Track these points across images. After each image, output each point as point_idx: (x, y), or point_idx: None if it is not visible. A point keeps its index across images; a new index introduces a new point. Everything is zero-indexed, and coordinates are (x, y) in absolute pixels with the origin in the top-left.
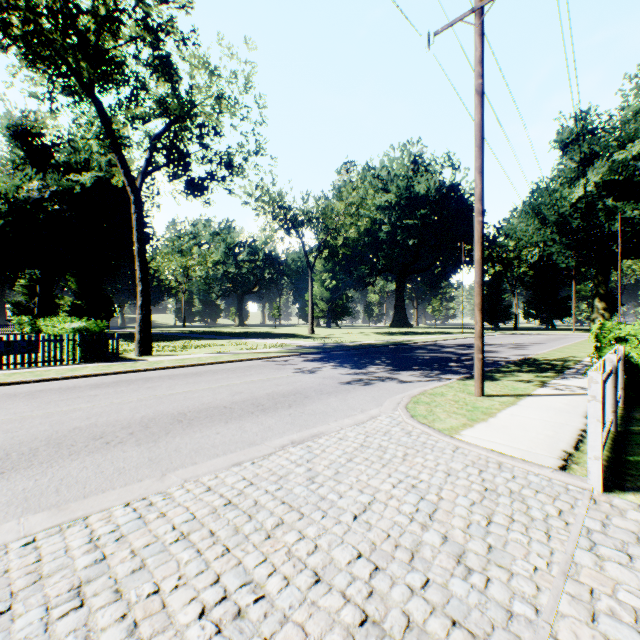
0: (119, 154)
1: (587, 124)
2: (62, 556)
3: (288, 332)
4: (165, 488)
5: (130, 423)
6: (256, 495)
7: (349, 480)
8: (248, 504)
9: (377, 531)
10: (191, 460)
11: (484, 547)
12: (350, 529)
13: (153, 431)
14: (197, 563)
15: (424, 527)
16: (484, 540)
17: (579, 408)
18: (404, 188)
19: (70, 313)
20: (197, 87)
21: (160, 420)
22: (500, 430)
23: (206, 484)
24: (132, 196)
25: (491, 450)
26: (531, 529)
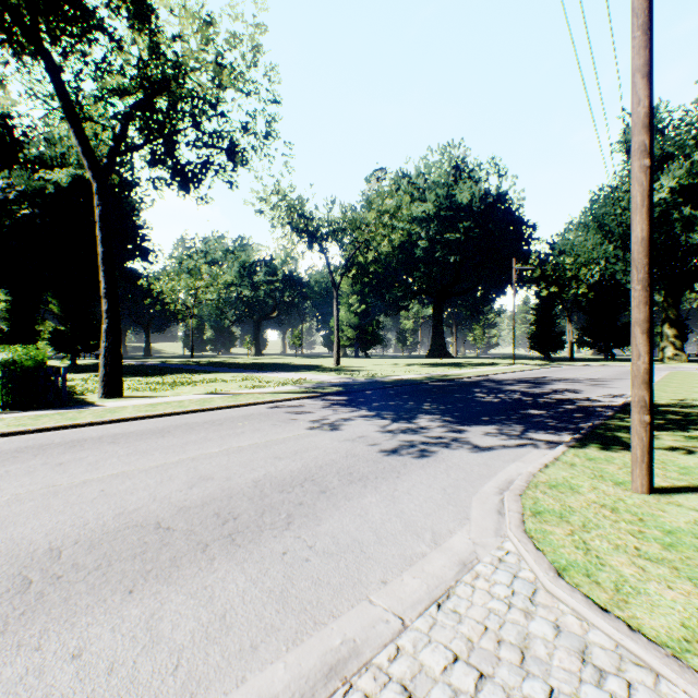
0: (76, 125)
1: (657, 121)
2: None
3: (310, 363)
4: None
5: None
6: None
7: None
8: None
9: None
10: None
11: None
12: None
13: None
14: None
15: None
16: None
17: None
18: (444, 197)
19: (52, 341)
20: (189, 50)
21: None
22: None
23: None
24: (94, 183)
25: None
26: None
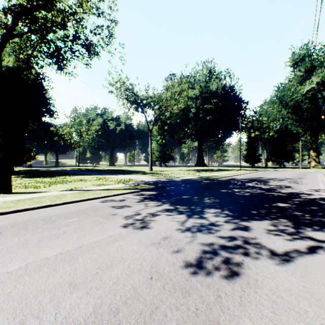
0: None
1: (308, 50)
2: None
3: (137, 169)
4: None
5: None
6: None
7: None
8: None
9: None
10: None
11: None
12: None
13: None
14: None
15: None
16: None
17: None
18: (204, 87)
19: None
20: None
21: None
22: None
23: None
24: None
25: None
26: None
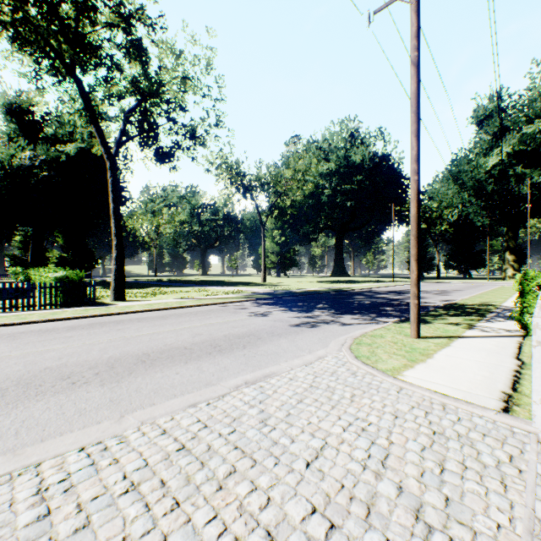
0: (97, 126)
1: (499, 103)
2: (5, 511)
3: (244, 280)
4: (121, 431)
5: (97, 363)
6: (209, 439)
7: (300, 423)
8: (201, 449)
9: (330, 481)
10: (150, 401)
11: (441, 499)
12: (303, 478)
13: (117, 371)
14: (144, 521)
15: (378, 476)
16: (440, 491)
17: (508, 349)
18: (343, 158)
19: (58, 264)
20: (165, 69)
21: (125, 360)
22: (439, 371)
23: (162, 426)
24: (108, 162)
25: (434, 391)
26: (486, 478)
